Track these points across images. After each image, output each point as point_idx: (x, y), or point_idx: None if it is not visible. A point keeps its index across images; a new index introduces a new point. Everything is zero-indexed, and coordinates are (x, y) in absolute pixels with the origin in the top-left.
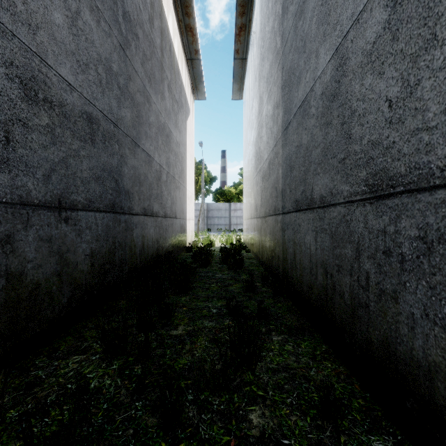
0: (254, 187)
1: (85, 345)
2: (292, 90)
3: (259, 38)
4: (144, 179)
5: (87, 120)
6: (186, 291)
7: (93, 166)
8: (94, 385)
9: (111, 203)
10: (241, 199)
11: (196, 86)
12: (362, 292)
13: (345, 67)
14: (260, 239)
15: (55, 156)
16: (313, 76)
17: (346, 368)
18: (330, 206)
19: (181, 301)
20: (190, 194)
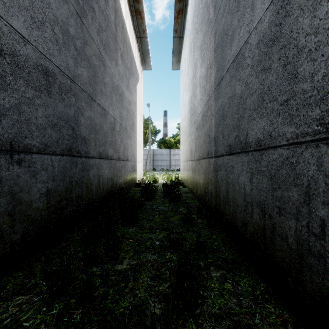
0: (189, 136)
1: (32, 282)
2: (225, 49)
3: (194, 17)
4: (100, 128)
5: (43, 72)
6: (133, 223)
7: (49, 114)
8: None
9: (68, 148)
10: (178, 147)
11: (144, 59)
12: (314, 240)
13: (289, 6)
14: (195, 177)
15: (6, 102)
16: (247, 29)
17: (291, 314)
18: (269, 149)
19: (128, 232)
20: (139, 142)
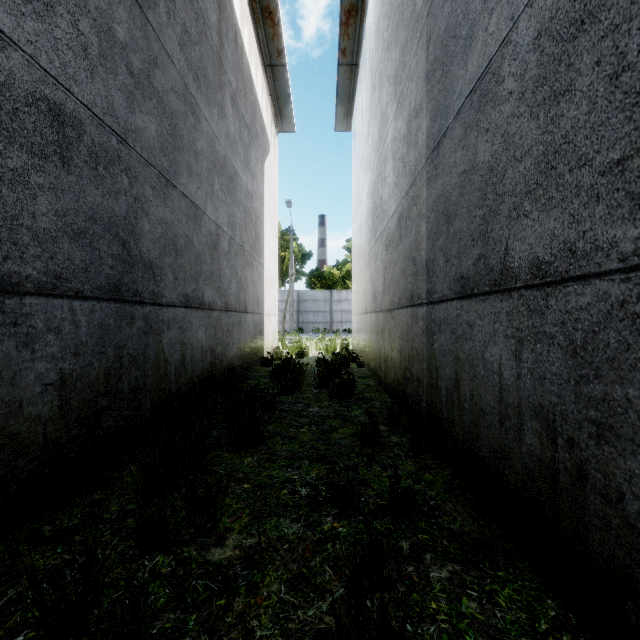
0: (371, 263)
1: (8, 596)
2: (451, 70)
3: (380, 18)
4: (186, 245)
5: (50, 115)
6: (253, 445)
7: (67, 209)
8: None
9: (113, 284)
10: (348, 285)
11: (280, 110)
12: None
13: None
14: (383, 347)
15: None
16: (509, 12)
17: None
18: (567, 282)
19: (242, 467)
20: (270, 275)
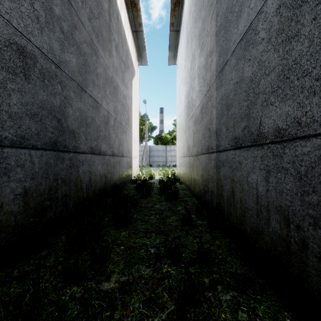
0: (187, 131)
1: None
2: (229, 30)
3: (191, 6)
4: (91, 122)
5: (18, 52)
6: (126, 225)
7: (27, 102)
8: None
9: (52, 141)
10: (174, 143)
11: (140, 54)
12: None
13: None
14: (193, 174)
15: None
16: None
17: None
18: (296, 140)
19: (120, 237)
20: (135, 137)
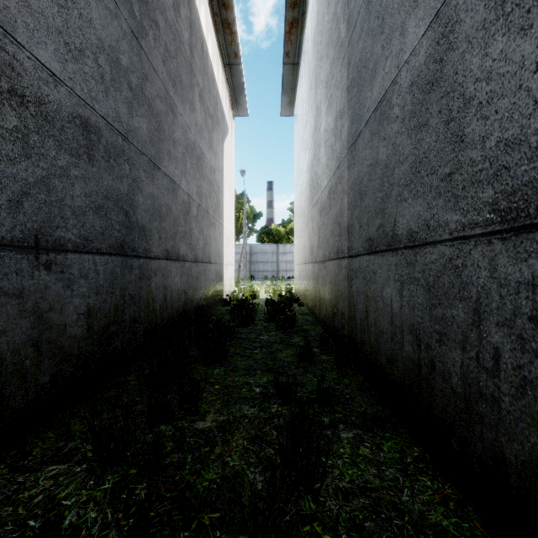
0: (309, 224)
1: (70, 446)
2: (363, 90)
3: (316, 33)
4: (167, 212)
5: (81, 127)
6: (220, 361)
7: (91, 191)
8: (70, 520)
9: (119, 243)
10: (291, 240)
11: (236, 99)
12: (486, 377)
13: (453, 35)
14: (318, 290)
15: (29, 174)
16: (396, 62)
17: (455, 490)
18: (426, 245)
19: (213, 375)
20: (229, 233)
